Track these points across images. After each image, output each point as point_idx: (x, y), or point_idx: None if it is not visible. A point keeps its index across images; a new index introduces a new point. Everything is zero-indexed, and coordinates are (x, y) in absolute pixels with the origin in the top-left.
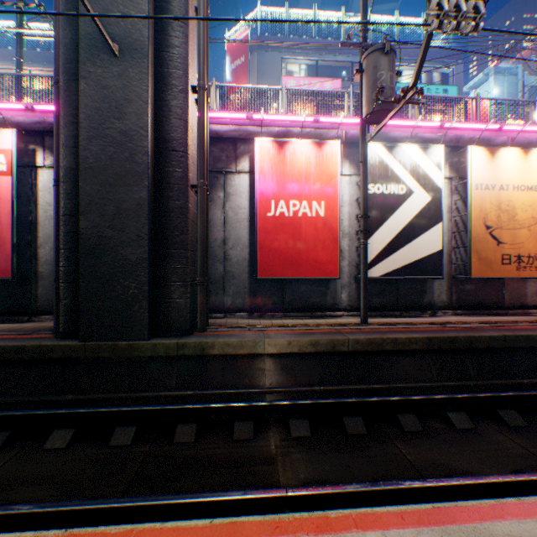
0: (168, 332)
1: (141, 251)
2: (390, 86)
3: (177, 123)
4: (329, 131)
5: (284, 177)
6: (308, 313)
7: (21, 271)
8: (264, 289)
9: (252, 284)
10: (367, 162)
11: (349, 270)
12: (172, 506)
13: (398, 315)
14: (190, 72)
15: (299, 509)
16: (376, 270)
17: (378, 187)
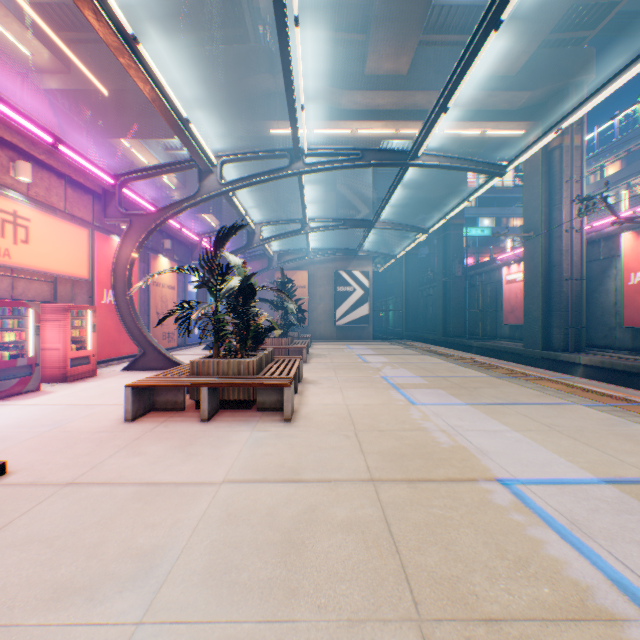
0: (550, 349)
1: (537, 313)
2: None
3: (554, 253)
4: None
5: (639, 255)
6: None
7: None
8: None
9: (631, 331)
10: None
11: None
12: None
13: None
14: (562, 225)
15: None
16: None
17: None
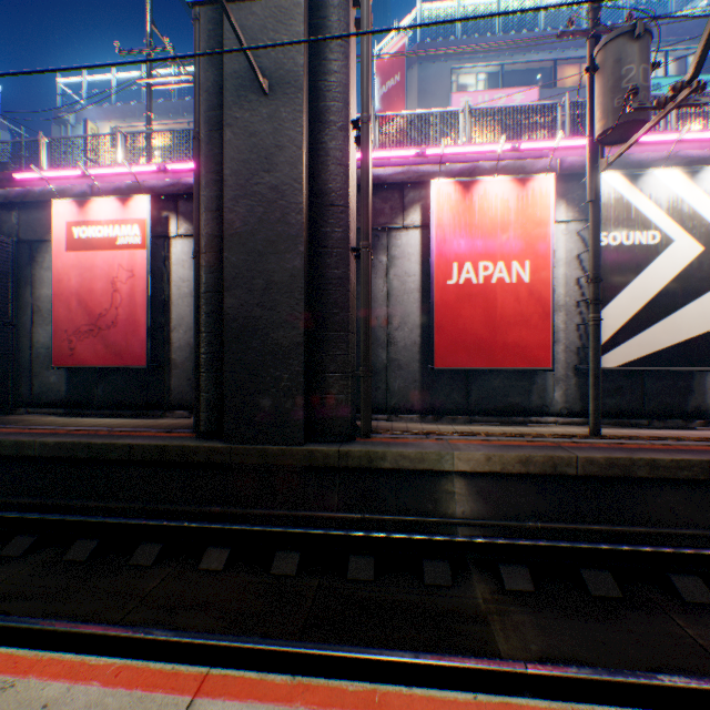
0: (324, 437)
1: (294, 334)
2: (643, 84)
3: (336, 170)
4: (535, 161)
5: (471, 230)
6: (503, 417)
7: (153, 358)
8: (441, 383)
9: (424, 376)
10: (598, 200)
11: (565, 358)
12: (370, 662)
13: (646, 424)
14: (350, 103)
15: (544, 695)
16: (610, 358)
17: (614, 236)
